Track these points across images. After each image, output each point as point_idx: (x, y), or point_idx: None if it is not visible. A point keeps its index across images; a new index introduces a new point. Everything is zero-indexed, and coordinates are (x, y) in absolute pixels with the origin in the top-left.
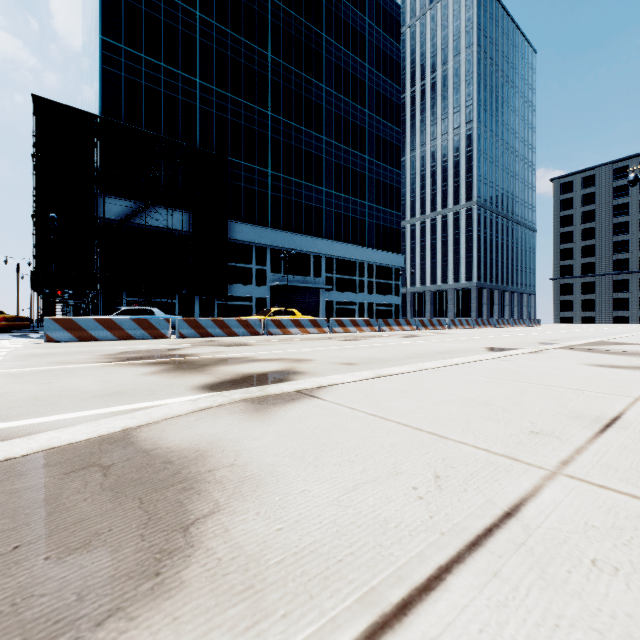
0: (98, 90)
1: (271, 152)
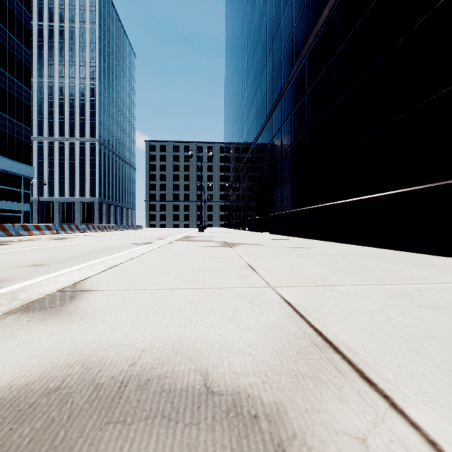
0: None
1: None
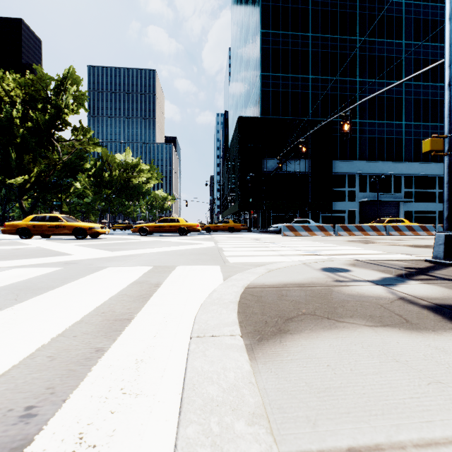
0: (259, 102)
1: (359, 107)
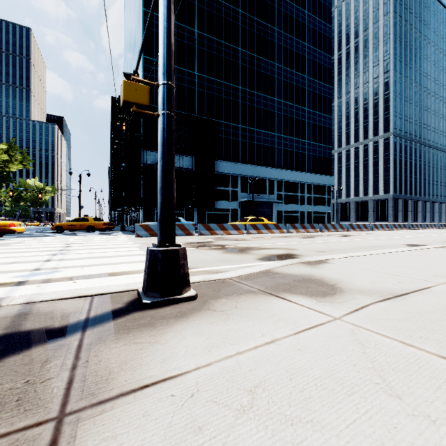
0: None
1: (241, 113)
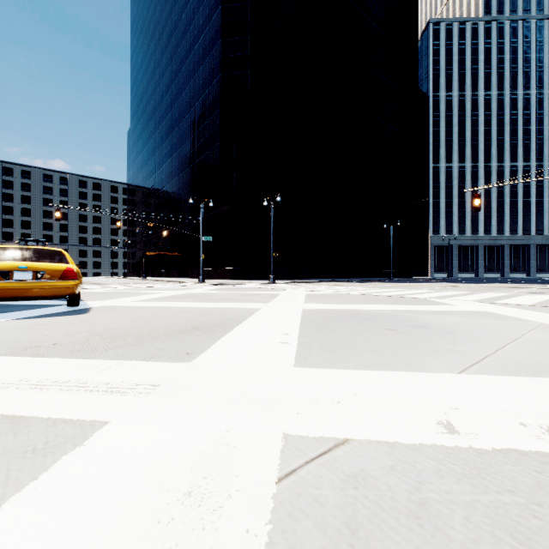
0: None
1: None
